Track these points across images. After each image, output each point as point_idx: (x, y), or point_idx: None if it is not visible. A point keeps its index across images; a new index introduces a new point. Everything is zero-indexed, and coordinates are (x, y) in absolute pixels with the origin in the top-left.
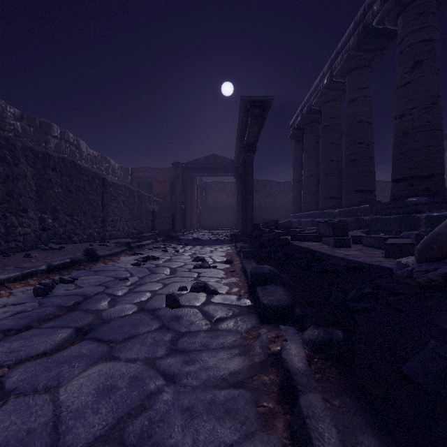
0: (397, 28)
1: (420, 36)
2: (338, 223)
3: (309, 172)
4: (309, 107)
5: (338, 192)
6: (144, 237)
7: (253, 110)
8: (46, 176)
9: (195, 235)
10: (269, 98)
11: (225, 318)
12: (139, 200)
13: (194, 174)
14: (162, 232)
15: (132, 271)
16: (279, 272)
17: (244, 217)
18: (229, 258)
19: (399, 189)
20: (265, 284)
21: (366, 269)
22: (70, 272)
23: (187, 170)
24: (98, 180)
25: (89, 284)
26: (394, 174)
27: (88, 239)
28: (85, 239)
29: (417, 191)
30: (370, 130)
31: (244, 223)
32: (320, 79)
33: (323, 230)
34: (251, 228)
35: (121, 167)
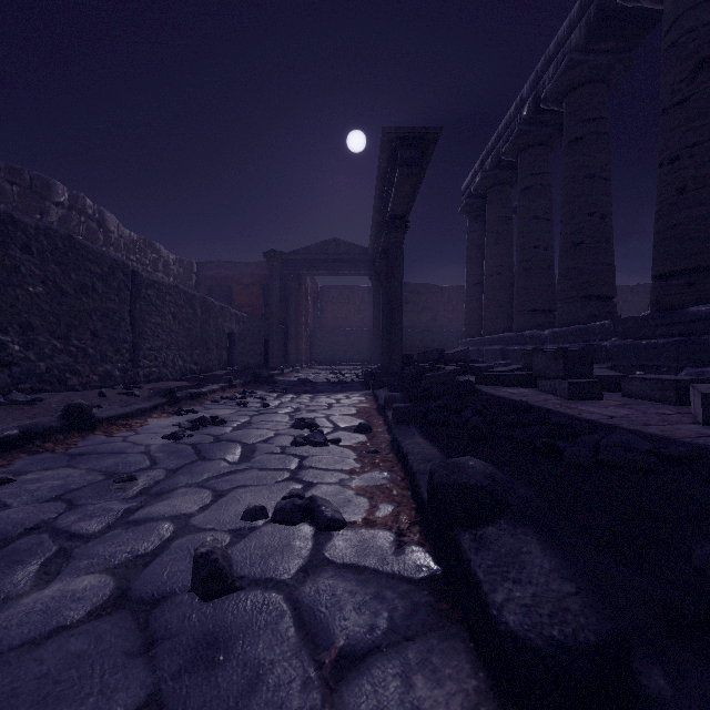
0: (664, 3)
1: (709, 13)
2: (574, 353)
3: (496, 267)
4: (495, 159)
5: (547, 301)
6: (212, 377)
7: (405, 152)
8: (7, 260)
9: (304, 375)
10: (434, 132)
11: (367, 649)
12: (204, 314)
13: (302, 271)
14: (246, 369)
15: (157, 454)
16: (508, 480)
17: (387, 344)
18: (364, 422)
19: (669, 292)
20: (481, 522)
21: (709, 461)
22: (11, 459)
23: (290, 264)
24: (122, 274)
25: (32, 497)
26: (658, 264)
27: (101, 383)
28: (95, 382)
29: (704, 295)
30: (607, 192)
31: (387, 354)
32: (515, 108)
33: (541, 366)
34: (398, 363)
35: (180, 261)
